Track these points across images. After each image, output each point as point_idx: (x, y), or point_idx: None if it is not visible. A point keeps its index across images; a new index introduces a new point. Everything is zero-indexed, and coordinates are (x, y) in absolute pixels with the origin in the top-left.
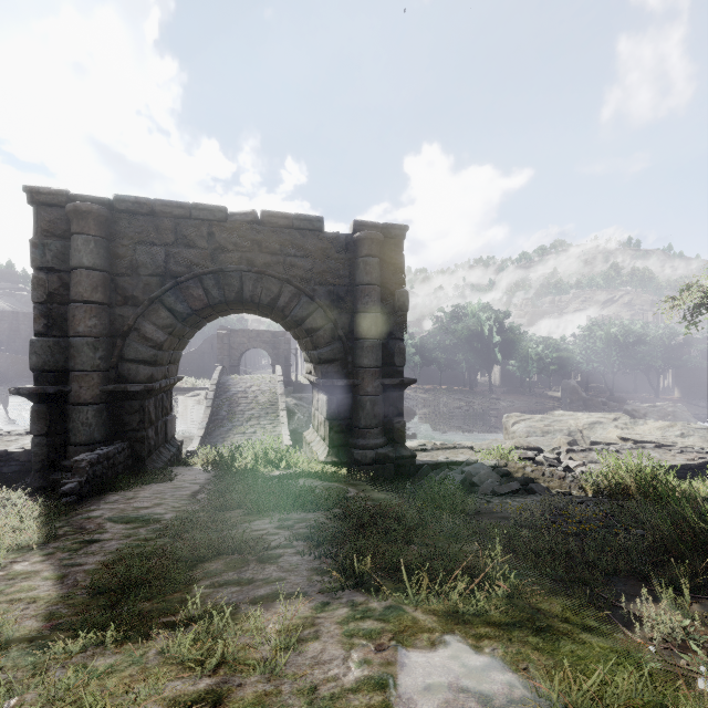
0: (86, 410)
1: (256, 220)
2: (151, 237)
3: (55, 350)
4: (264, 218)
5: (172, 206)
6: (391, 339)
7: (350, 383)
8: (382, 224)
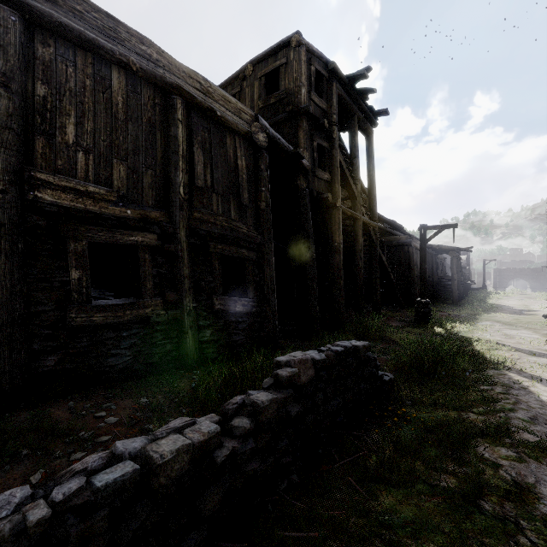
0: (500, 289)
1: (520, 269)
2: (506, 272)
3: (496, 283)
4: (521, 269)
5: (509, 268)
6: (542, 282)
7: (535, 288)
8: (541, 268)
